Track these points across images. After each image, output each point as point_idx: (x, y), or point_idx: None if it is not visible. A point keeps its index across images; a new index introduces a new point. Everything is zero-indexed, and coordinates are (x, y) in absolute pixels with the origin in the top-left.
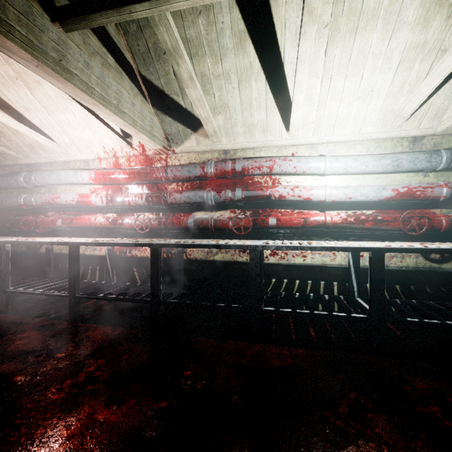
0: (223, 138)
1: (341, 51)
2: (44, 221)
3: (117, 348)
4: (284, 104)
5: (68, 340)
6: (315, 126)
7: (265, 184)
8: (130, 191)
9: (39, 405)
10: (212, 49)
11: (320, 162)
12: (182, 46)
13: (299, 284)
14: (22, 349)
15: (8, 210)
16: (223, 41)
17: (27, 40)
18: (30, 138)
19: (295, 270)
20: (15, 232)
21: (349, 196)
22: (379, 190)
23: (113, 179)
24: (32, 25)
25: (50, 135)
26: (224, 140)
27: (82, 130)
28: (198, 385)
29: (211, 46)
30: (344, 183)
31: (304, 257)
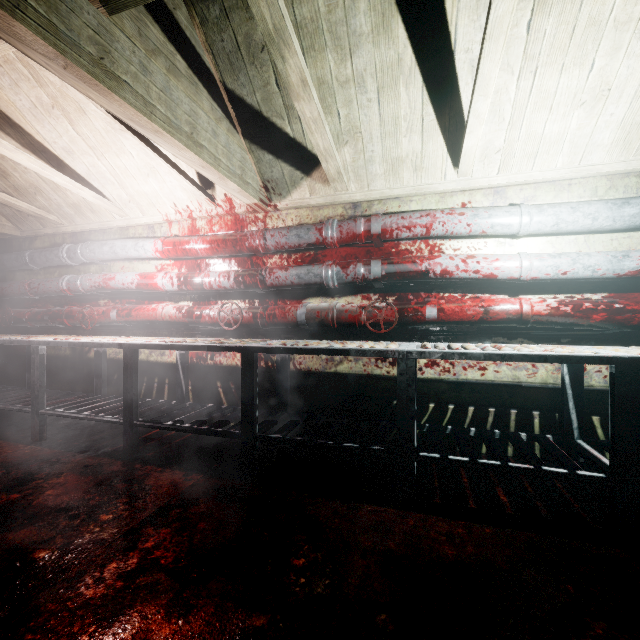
0: (351, 184)
1: (557, 21)
2: (93, 313)
3: (190, 509)
4: (453, 122)
5: (119, 491)
6: (502, 157)
7: (417, 254)
8: (212, 269)
9: (65, 606)
10: (337, 37)
11: (511, 214)
12: (290, 27)
13: (473, 413)
14: (52, 505)
15: (47, 298)
16: (355, 21)
17: (48, 23)
18: (75, 195)
19: (467, 390)
20: (57, 328)
21: (563, 270)
22: (617, 259)
23: (187, 251)
24: (55, 0)
25: (101, 190)
26: (353, 187)
27: (144, 180)
28: (317, 588)
29: (335, 32)
30: (551, 249)
31: (483, 370)
